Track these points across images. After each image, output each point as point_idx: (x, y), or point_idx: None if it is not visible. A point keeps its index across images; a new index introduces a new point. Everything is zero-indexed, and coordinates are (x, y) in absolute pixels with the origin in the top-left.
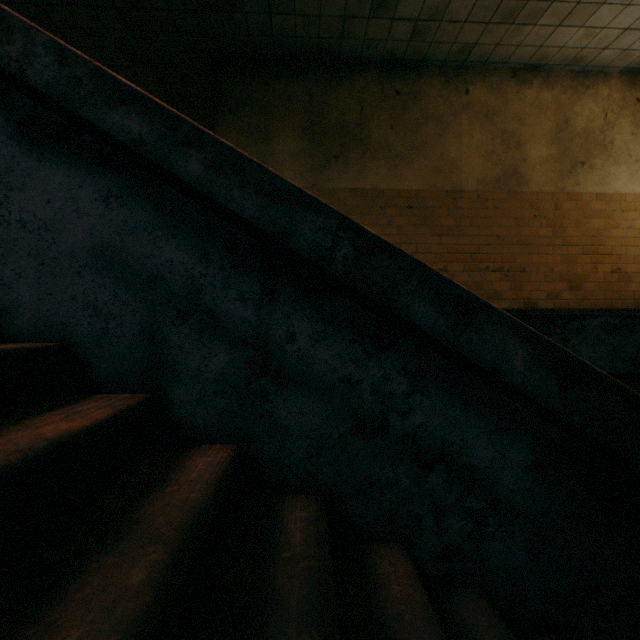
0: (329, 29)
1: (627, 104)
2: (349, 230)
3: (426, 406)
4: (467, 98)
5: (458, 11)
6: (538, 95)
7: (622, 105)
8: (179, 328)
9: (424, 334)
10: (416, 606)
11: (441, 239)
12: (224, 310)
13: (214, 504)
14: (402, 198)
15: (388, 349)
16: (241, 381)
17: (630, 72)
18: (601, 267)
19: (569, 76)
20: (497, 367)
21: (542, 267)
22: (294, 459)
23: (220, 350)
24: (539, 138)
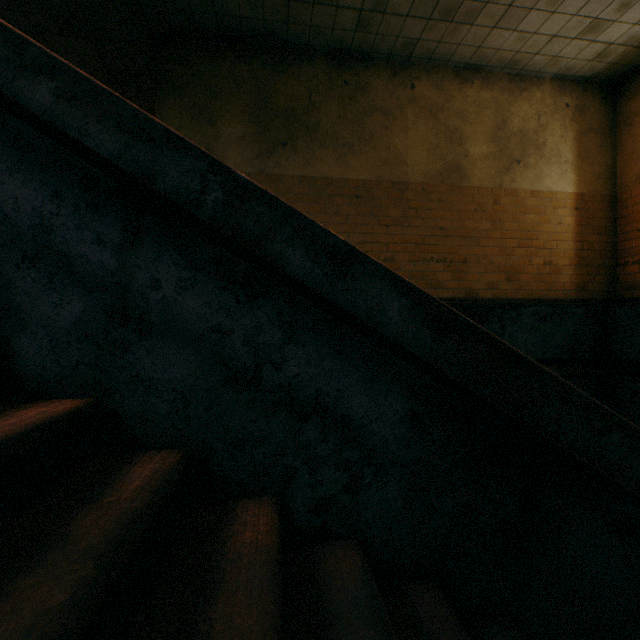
0: (274, 12)
1: (558, 108)
2: (220, 173)
3: (301, 357)
4: (413, 93)
5: (400, 4)
6: (479, 94)
7: (553, 109)
8: (26, 272)
9: (290, 278)
10: (261, 549)
11: (388, 229)
12: (79, 253)
13: (15, 443)
14: (350, 188)
15: (262, 298)
16: (99, 331)
17: (560, 79)
18: (535, 260)
19: (507, 78)
20: (373, 318)
21: (482, 259)
22: (159, 413)
23: (74, 297)
24: (479, 135)
